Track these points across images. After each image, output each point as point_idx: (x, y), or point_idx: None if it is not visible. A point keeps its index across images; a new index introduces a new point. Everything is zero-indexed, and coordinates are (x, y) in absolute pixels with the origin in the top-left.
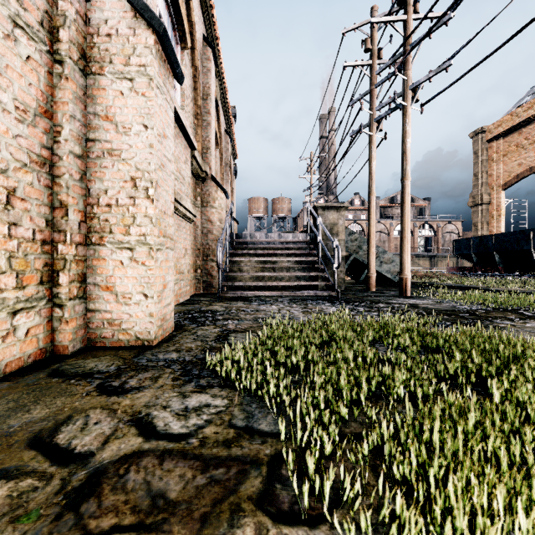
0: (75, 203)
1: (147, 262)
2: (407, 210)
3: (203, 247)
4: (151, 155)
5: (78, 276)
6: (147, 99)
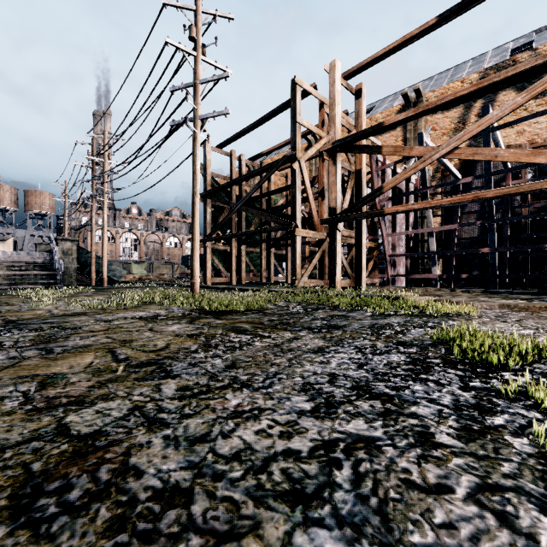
0: None
1: None
2: (105, 247)
3: None
4: None
5: None
6: None
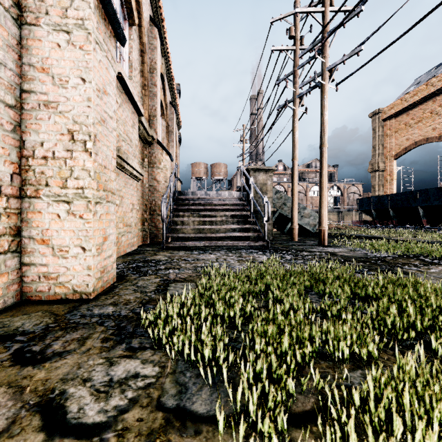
0: (6, 154)
1: (85, 215)
2: (325, 172)
3: (150, 203)
4: (89, 108)
5: (10, 229)
6: (85, 53)
